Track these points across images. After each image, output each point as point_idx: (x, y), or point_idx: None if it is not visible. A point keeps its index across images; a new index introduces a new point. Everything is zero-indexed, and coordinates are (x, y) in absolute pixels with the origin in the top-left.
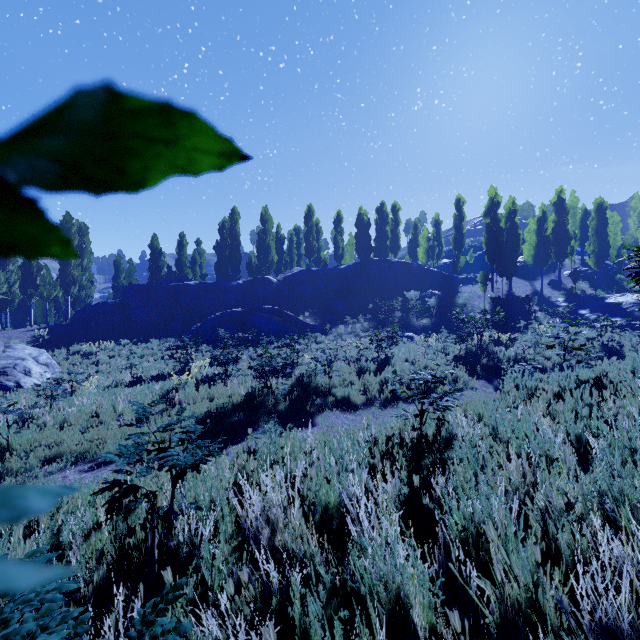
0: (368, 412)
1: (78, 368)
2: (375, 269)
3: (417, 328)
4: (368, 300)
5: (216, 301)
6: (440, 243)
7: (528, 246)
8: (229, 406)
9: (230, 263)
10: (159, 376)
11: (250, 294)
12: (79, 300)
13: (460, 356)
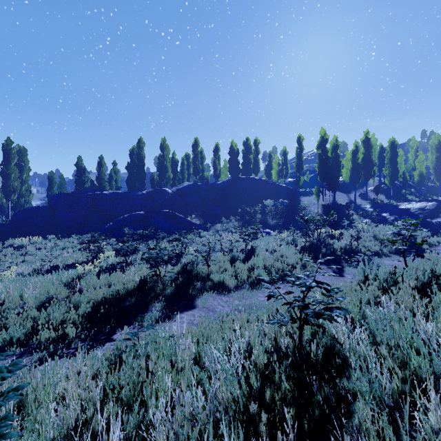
0: (239, 294)
1: (8, 258)
2: (242, 184)
3: (272, 226)
4: (237, 206)
5: (125, 206)
6: (287, 167)
7: (345, 170)
8: (123, 292)
9: (137, 178)
10: (73, 265)
11: (151, 201)
12: (19, 205)
13: (306, 247)
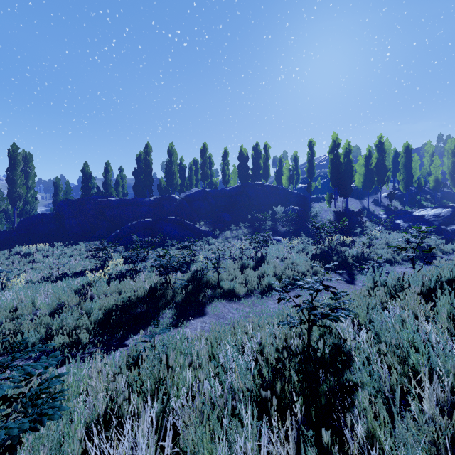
0: (249, 301)
1: (16, 266)
2: (252, 190)
3: (283, 233)
4: (247, 213)
5: (133, 213)
6: (298, 173)
7: (358, 175)
8: (134, 299)
9: (144, 185)
10: (82, 272)
11: (159, 208)
12: (25, 212)
13: (317, 254)
